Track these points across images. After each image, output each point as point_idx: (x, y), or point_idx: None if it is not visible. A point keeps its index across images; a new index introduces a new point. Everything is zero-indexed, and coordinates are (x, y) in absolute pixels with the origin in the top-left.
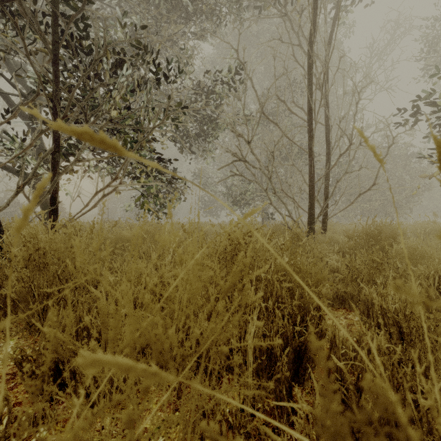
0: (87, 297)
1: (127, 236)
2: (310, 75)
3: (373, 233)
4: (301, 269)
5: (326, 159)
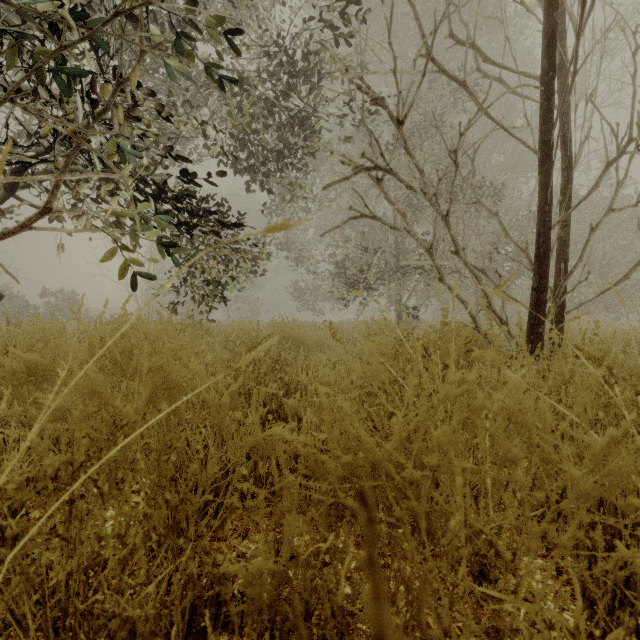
0: None
1: (33, 364)
2: None
3: None
4: None
5: (564, 180)
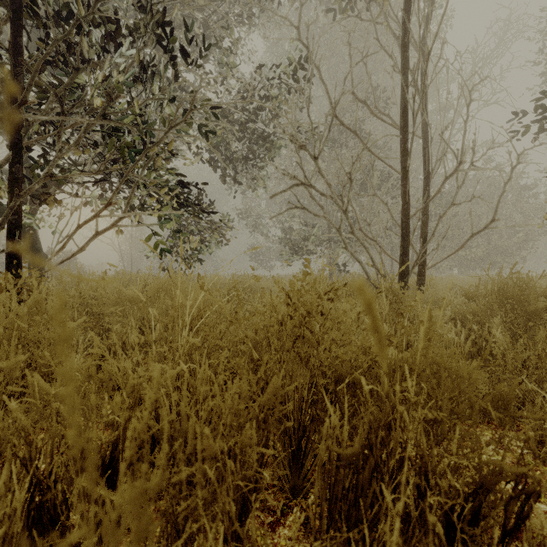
0: (5, 420)
1: (130, 295)
2: (405, 59)
3: (510, 291)
4: (449, 371)
5: (424, 185)
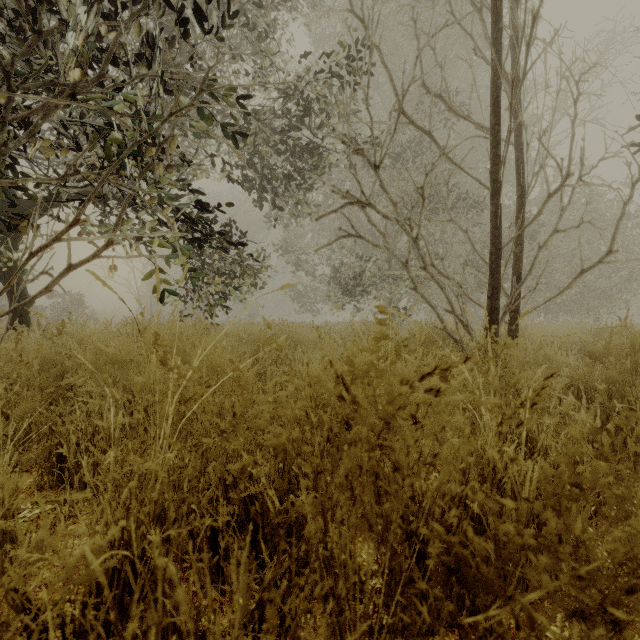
0: None
1: (113, 355)
2: (498, 32)
3: None
4: None
5: (518, 206)
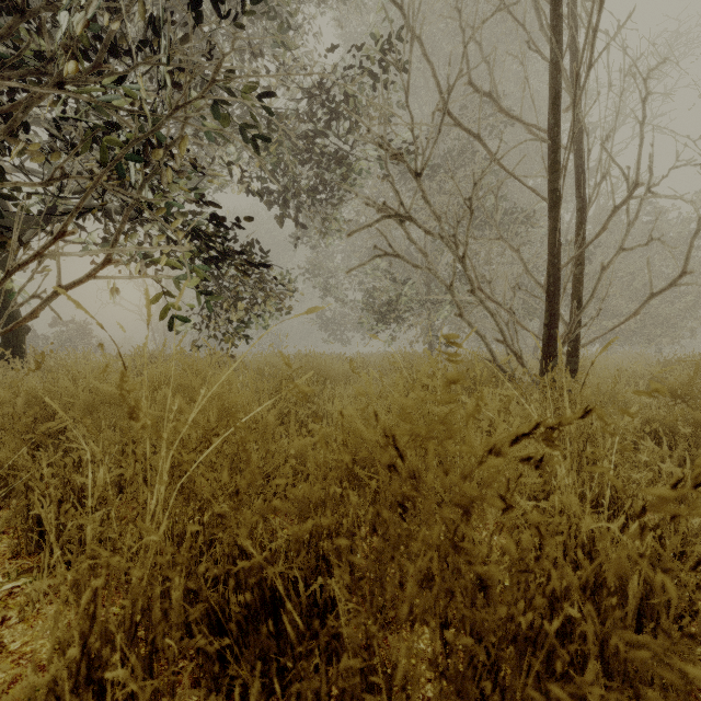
0: None
1: (108, 393)
2: (558, 18)
3: None
4: None
5: (578, 221)
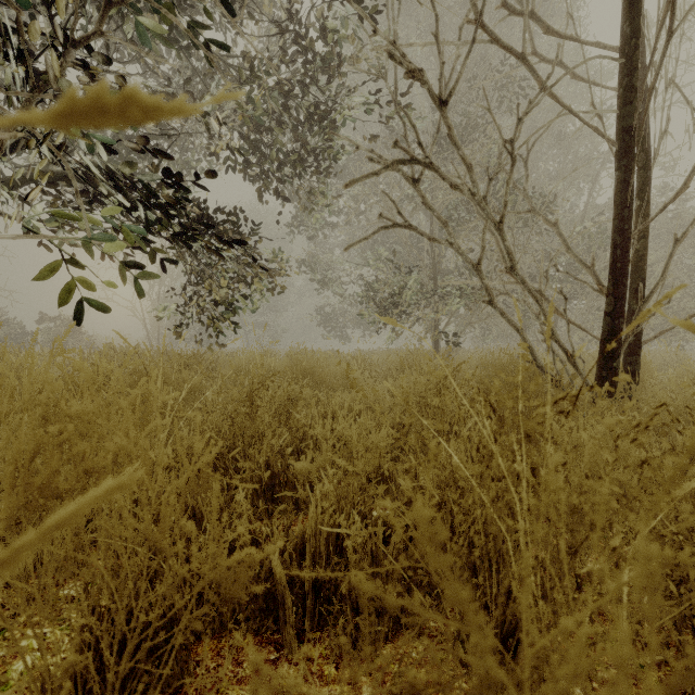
0: None
1: None
2: None
3: None
4: None
5: (641, 182)
